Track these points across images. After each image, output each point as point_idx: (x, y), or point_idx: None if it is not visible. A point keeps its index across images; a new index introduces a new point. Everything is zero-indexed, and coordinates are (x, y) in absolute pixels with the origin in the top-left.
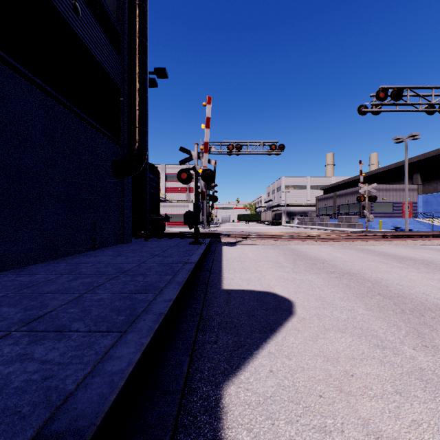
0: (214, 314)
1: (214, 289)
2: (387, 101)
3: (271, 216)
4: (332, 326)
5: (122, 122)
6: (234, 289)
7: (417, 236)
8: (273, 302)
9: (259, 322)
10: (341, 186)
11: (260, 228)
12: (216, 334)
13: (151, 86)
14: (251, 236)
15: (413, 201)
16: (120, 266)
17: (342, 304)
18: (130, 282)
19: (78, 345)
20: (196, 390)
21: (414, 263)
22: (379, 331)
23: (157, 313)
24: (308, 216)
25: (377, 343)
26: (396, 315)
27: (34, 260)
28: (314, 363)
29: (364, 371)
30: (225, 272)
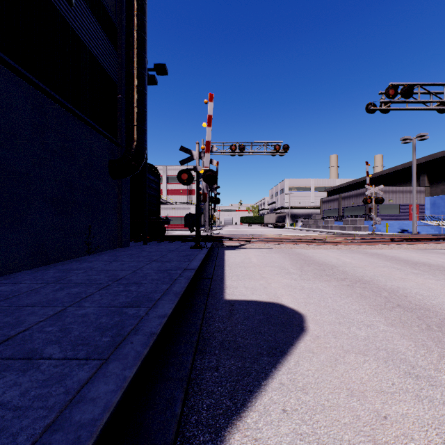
0: (215, 331)
1: (215, 299)
2: (397, 98)
3: (274, 218)
4: (351, 347)
5: (120, 120)
6: (238, 299)
7: (427, 240)
8: (281, 316)
9: (267, 342)
10: (346, 188)
11: (264, 231)
12: (218, 357)
13: (151, 83)
14: (254, 239)
15: (420, 203)
16: (114, 273)
17: (359, 318)
18: (122, 293)
19: (46, 379)
20: (191, 440)
21: (430, 269)
22: (407, 353)
23: (147, 333)
24: (312, 219)
25: (407, 370)
26: (422, 332)
27: (21, 266)
28: (336, 399)
29: (398, 411)
30: (227, 279)
